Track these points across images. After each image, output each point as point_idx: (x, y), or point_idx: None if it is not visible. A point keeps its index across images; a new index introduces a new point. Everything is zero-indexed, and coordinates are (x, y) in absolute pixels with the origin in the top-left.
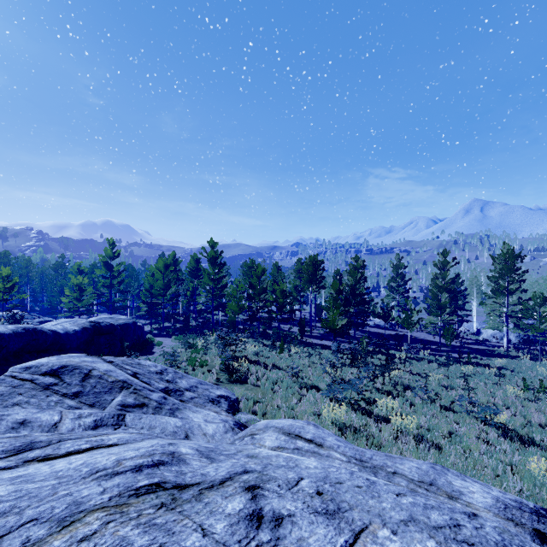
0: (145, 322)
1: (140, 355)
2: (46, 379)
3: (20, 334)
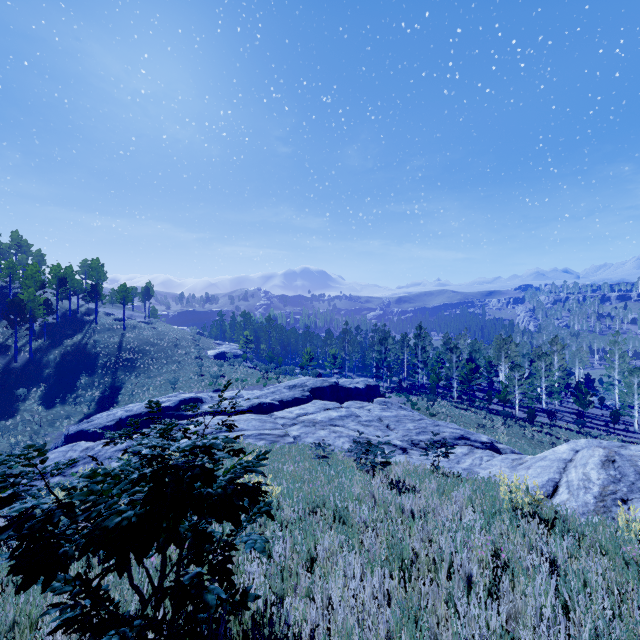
0: None
1: None
2: (383, 403)
3: (355, 388)
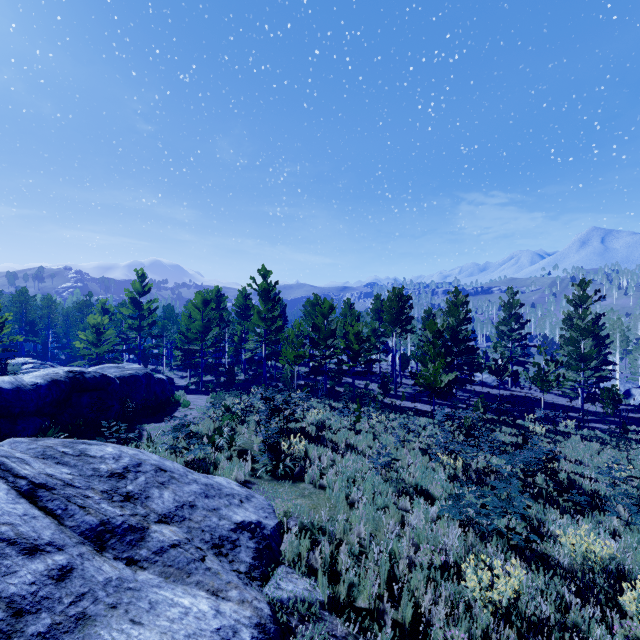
0: (182, 375)
1: (149, 423)
2: None
3: None
